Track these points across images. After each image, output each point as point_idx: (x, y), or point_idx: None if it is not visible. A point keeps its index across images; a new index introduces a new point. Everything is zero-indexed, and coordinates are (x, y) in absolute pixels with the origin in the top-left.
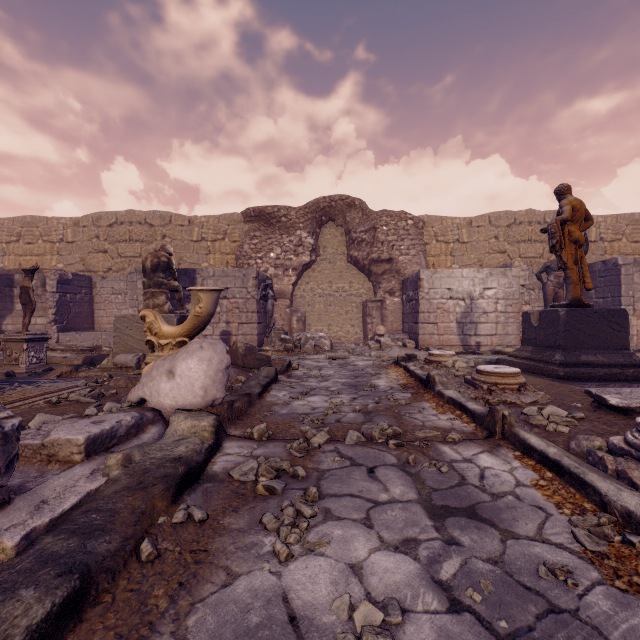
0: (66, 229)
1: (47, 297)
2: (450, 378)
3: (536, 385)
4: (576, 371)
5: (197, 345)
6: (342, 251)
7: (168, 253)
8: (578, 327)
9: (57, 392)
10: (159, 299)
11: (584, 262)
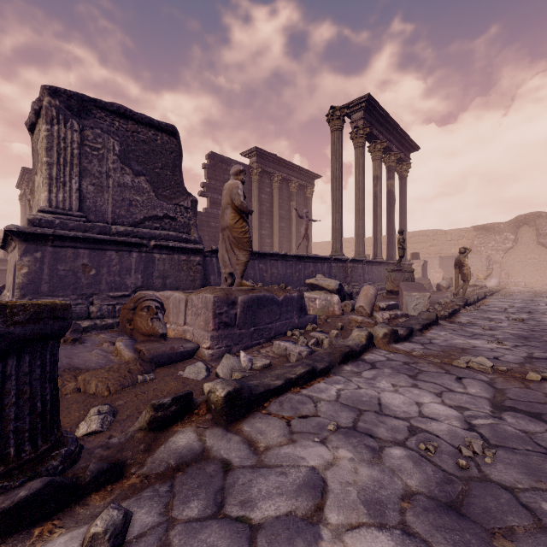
0: None
1: None
2: None
3: None
4: None
5: (494, 278)
6: (533, 239)
7: None
8: None
9: None
10: None
11: None
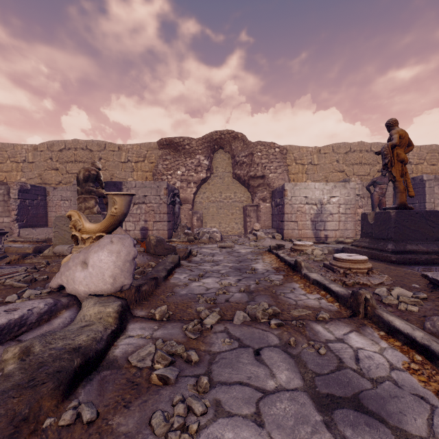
0: (28, 153)
1: (11, 202)
2: (310, 262)
3: (377, 268)
4: (405, 257)
5: (108, 240)
6: (229, 170)
7: (97, 168)
8: (404, 224)
9: None
10: (89, 203)
11: (407, 176)
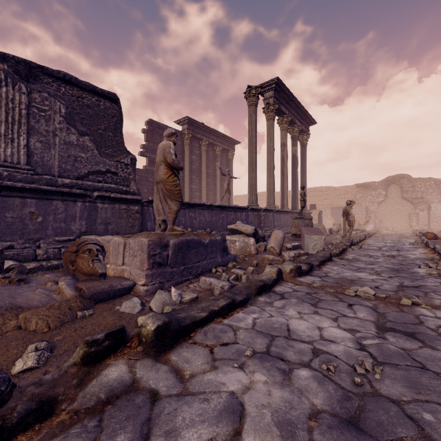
0: None
1: None
2: None
3: None
4: None
5: (371, 224)
6: (398, 194)
7: None
8: None
9: None
10: None
11: None
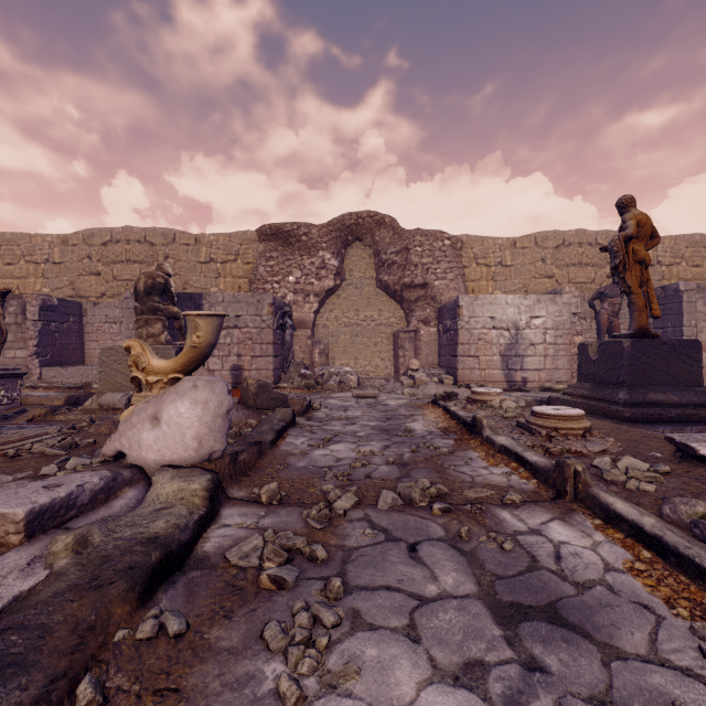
0: (53, 248)
1: (27, 326)
2: (498, 420)
3: (600, 429)
4: (644, 412)
5: (190, 384)
6: (370, 275)
7: (166, 273)
8: (645, 361)
9: (20, 441)
10: (154, 327)
11: (650, 286)
